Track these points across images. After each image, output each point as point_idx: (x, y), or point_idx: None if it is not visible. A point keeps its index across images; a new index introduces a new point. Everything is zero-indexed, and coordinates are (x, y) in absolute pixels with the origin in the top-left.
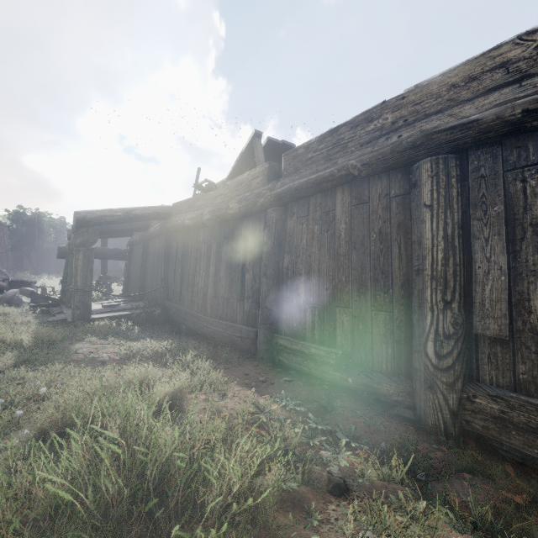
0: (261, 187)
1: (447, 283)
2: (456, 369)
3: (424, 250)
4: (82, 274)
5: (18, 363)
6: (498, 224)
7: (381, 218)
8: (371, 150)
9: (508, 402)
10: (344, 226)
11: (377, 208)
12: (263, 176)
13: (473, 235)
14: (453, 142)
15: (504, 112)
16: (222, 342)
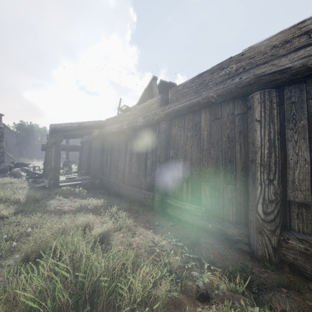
0: (156, 109)
1: (270, 168)
2: (276, 221)
3: (256, 147)
4: (54, 160)
5: (17, 212)
6: (304, 132)
7: (229, 128)
8: (222, 87)
9: (310, 243)
10: (206, 133)
11: (226, 122)
12: (158, 103)
13: (287, 139)
14: (274, 81)
15: (307, 62)
16: (133, 200)
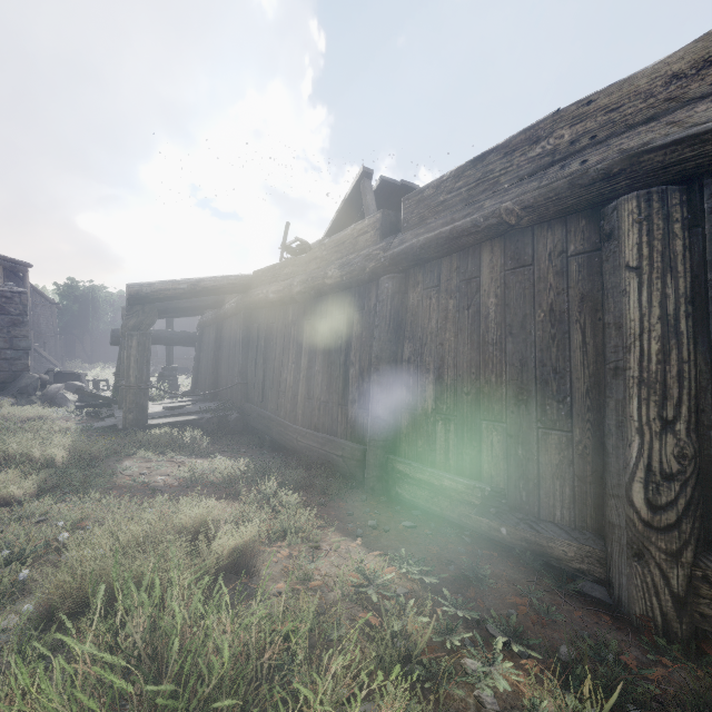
0: (370, 245)
1: (667, 391)
2: (684, 529)
3: (627, 337)
4: (136, 366)
5: (45, 490)
6: None
7: (552, 289)
8: (536, 186)
9: None
10: (493, 301)
11: (547, 273)
12: (374, 231)
13: None
14: (676, 165)
15: None
16: (317, 462)
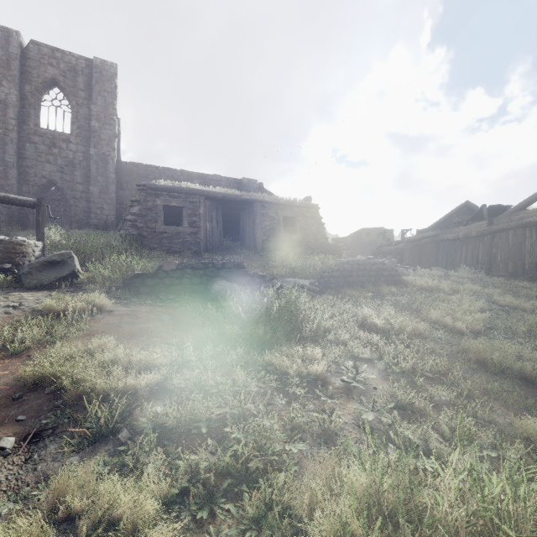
0: (485, 228)
1: (530, 253)
2: (532, 270)
3: (526, 246)
4: (408, 259)
5: None
6: None
7: (519, 239)
8: (517, 223)
9: None
10: (511, 241)
11: (519, 237)
12: (486, 224)
13: (535, 243)
14: (533, 224)
15: None
16: None
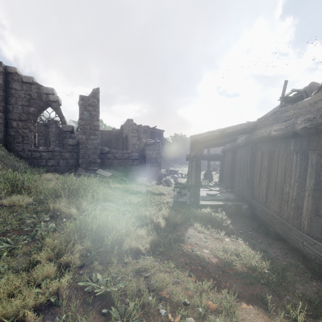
0: None
1: None
2: None
3: None
4: (194, 175)
5: (153, 246)
6: None
7: None
8: None
9: None
10: None
11: None
12: None
13: None
14: None
15: None
16: None
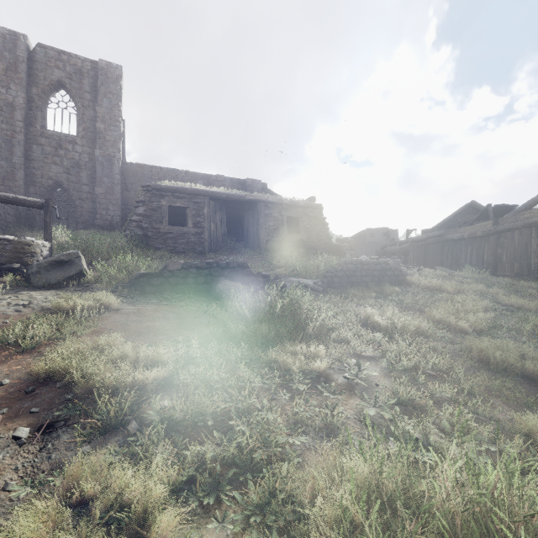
0: (490, 227)
1: (536, 253)
2: (537, 270)
3: (532, 246)
4: (412, 259)
5: None
6: None
7: (525, 239)
8: (523, 223)
9: None
10: (516, 241)
11: (525, 237)
12: (491, 224)
13: None
14: None
15: None
16: None
